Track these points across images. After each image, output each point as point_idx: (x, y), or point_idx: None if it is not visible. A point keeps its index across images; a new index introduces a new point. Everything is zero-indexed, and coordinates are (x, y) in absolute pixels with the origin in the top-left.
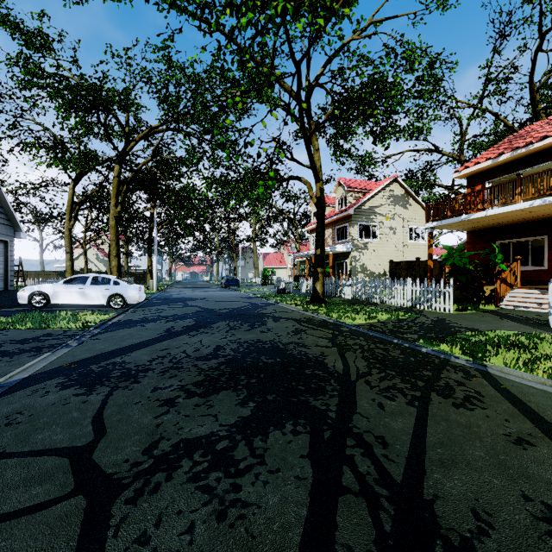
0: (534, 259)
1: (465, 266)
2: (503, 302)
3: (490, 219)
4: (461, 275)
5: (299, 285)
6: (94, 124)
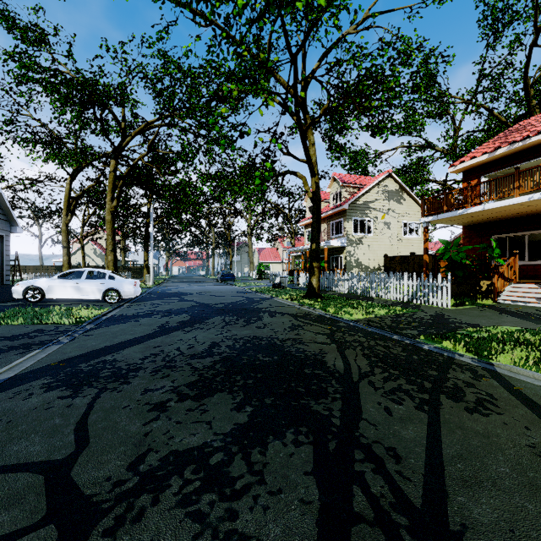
0: (530, 253)
1: (462, 260)
2: (500, 297)
3: (487, 213)
4: (458, 270)
5: (294, 279)
6: (90, 119)
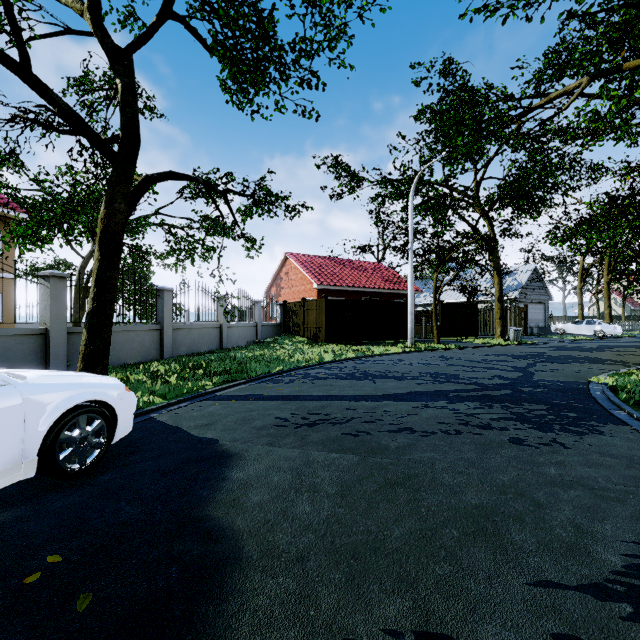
0: None
1: None
2: None
3: None
4: None
5: None
6: None
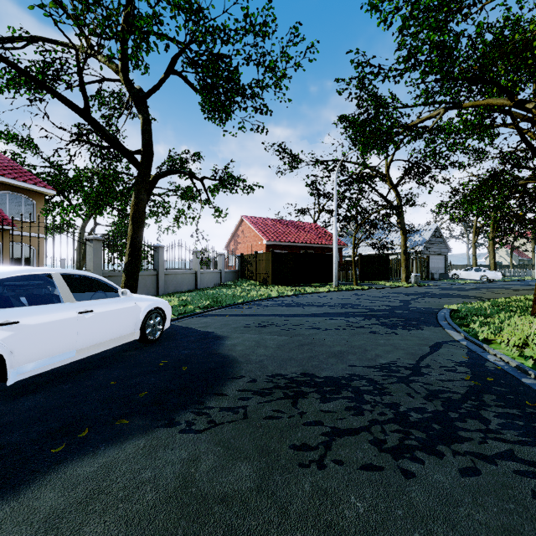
0: None
1: None
2: None
3: None
4: None
5: None
6: None
